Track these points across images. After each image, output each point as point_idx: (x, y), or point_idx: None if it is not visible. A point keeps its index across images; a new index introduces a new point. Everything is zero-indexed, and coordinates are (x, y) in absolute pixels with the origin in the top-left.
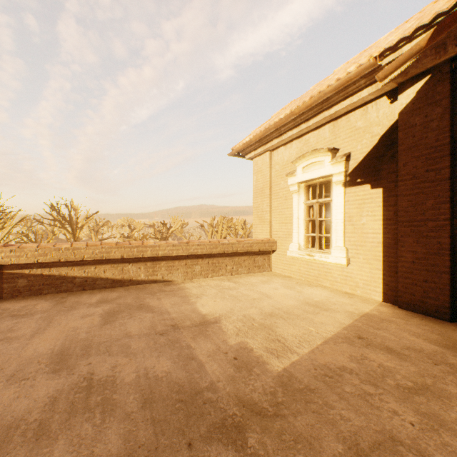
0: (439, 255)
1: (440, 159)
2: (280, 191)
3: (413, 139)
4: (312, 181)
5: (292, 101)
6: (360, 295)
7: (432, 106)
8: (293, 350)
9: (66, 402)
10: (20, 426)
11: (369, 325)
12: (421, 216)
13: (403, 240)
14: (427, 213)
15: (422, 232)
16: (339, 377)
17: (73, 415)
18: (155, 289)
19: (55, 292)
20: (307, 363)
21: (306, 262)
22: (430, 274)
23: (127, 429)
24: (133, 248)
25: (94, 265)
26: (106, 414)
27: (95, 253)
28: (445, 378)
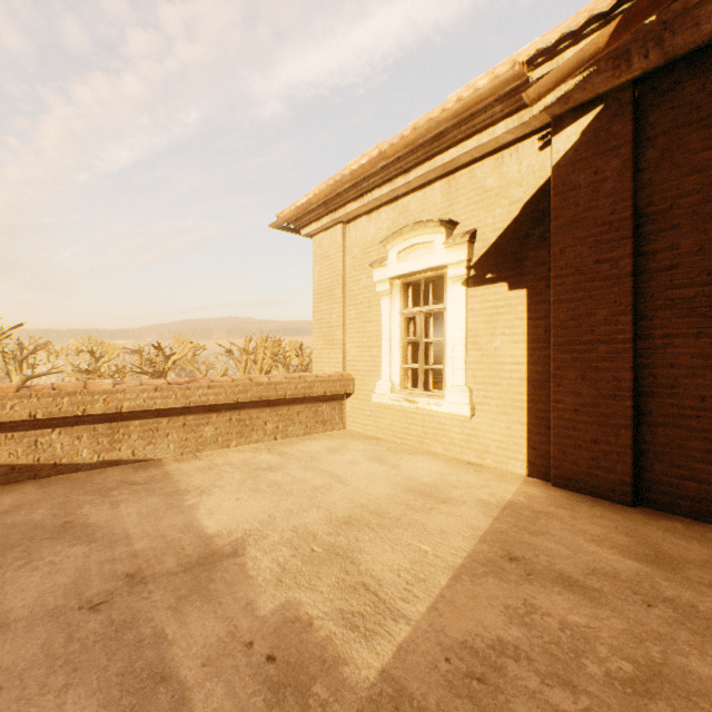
0: (616, 400)
1: (618, 243)
2: (360, 293)
3: (575, 209)
4: (413, 275)
5: (379, 144)
6: (491, 466)
7: (605, 155)
8: (398, 609)
9: None
10: None
11: (520, 528)
12: (589, 336)
13: (561, 374)
14: (598, 330)
15: (590, 361)
16: (498, 675)
17: None
18: (112, 480)
19: None
20: (429, 645)
21: (404, 412)
22: (602, 430)
23: None
24: (60, 396)
25: None
26: None
27: None
28: (677, 637)
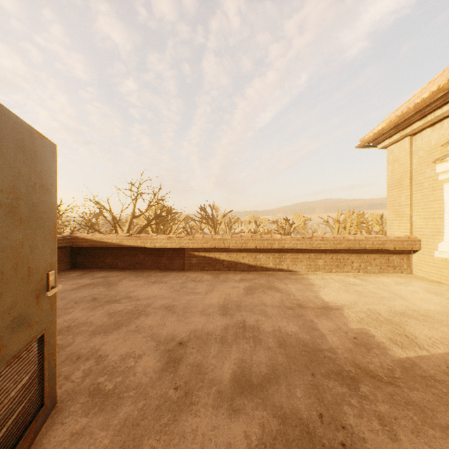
0: None
1: None
2: (424, 181)
3: None
4: None
5: (445, 69)
6: None
7: None
8: (423, 347)
9: (232, 331)
10: (212, 335)
11: None
12: None
13: None
14: None
15: None
16: None
17: (237, 338)
18: (281, 276)
19: (212, 269)
20: (437, 361)
21: None
22: None
23: (270, 354)
24: (263, 240)
25: (236, 252)
26: (256, 343)
27: (237, 243)
28: None
